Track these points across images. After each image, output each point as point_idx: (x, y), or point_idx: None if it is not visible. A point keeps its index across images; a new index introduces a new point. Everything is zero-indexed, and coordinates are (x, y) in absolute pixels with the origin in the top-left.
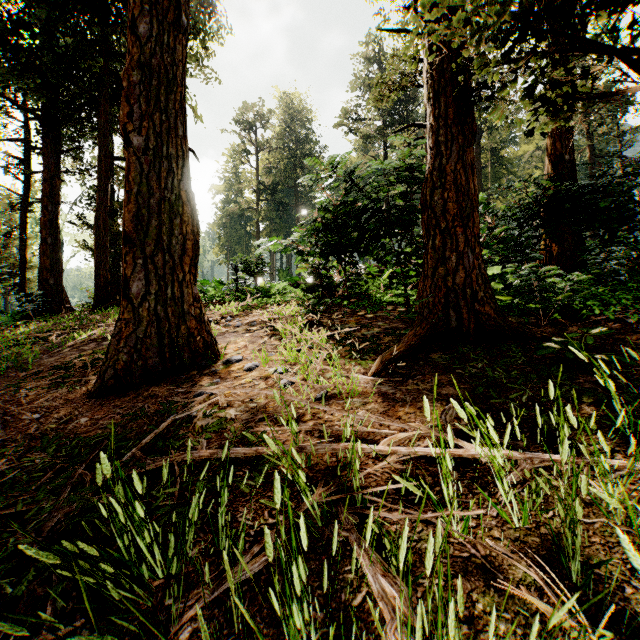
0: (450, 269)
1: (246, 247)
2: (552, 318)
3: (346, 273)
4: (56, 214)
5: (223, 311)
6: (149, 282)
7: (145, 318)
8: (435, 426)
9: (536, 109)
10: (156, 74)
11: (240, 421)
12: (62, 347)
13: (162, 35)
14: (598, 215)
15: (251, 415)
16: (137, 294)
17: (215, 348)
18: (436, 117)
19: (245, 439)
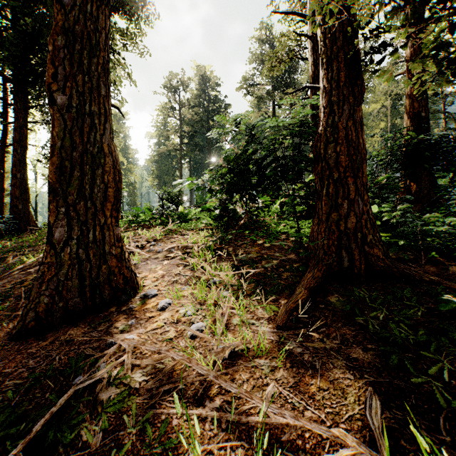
0: (342, 214)
1: (172, 177)
2: (430, 256)
3: (247, 206)
4: (24, 155)
5: (149, 236)
6: (71, 228)
7: (66, 262)
8: (361, 430)
9: (437, 70)
10: (79, 39)
11: (144, 391)
12: (12, 271)
13: (85, 5)
14: (450, 161)
15: (156, 383)
16: (59, 240)
17: (134, 282)
18: (329, 80)
19: (145, 429)
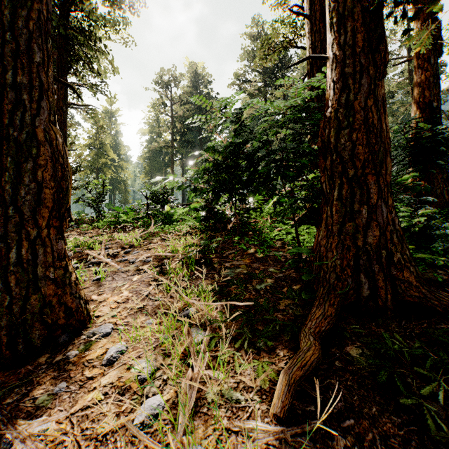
0: (360, 225)
1: (164, 174)
2: None
3: (237, 208)
4: None
5: (125, 241)
6: None
7: None
8: None
9: None
10: None
11: None
12: None
13: None
14: None
15: None
16: None
17: (83, 312)
18: (342, 44)
19: None
